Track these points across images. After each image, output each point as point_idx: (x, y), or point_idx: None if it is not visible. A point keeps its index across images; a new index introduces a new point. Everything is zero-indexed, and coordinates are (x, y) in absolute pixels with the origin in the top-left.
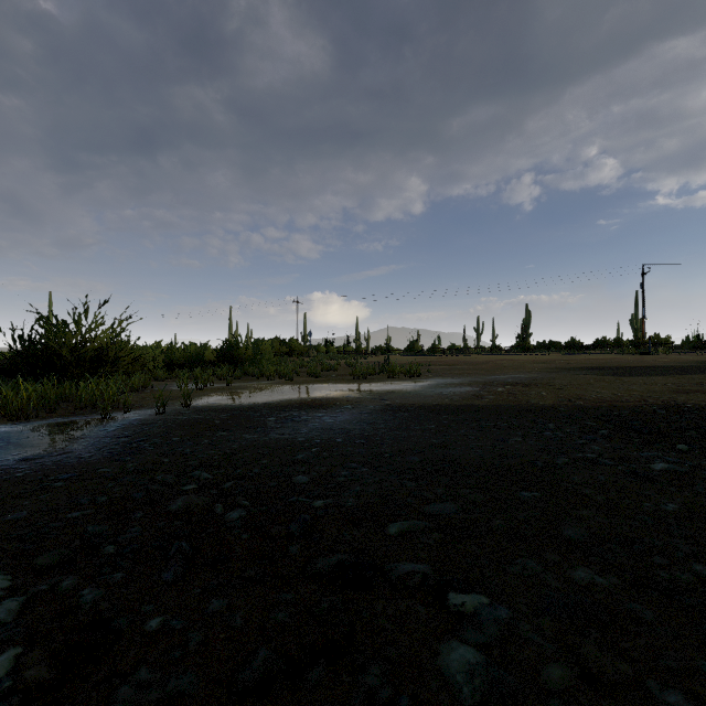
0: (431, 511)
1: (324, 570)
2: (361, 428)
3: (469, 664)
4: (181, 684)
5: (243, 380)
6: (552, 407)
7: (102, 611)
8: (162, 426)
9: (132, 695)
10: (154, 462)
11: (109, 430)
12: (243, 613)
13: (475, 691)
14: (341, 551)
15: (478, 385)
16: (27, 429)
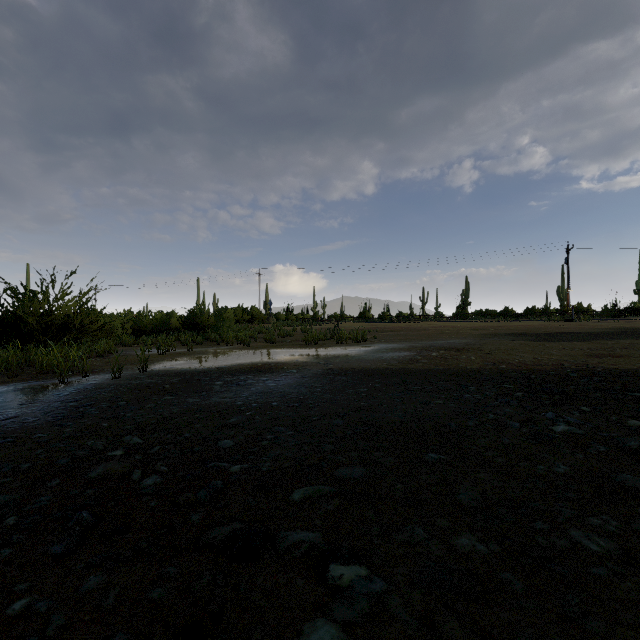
0: (340, 475)
1: (216, 541)
2: (298, 392)
3: None
4: None
5: (204, 345)
6: (477, 371)
7: None
8: (113, 390)
9: None
10: (93, 427)
11: (62, 395)
12: (118, 591)
13: None
14: (239, 519)
15: (415, 350)
16: None
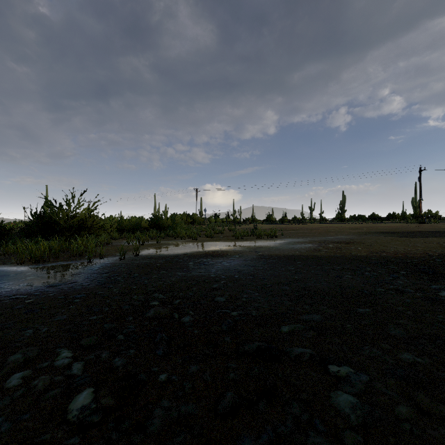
0: (305, 319)
1: (250, 351)
2: (248, 269)
3: (351, 403)
4: (188, 409)
5: (166, 239)
6: (366, 257)
7: (130, 370)
8: (126, 267)
9: (163, 414)
10: (128, 288)
11: (94, 269)
12: (209, 373)
13: (358, 417)
14: (257, 340)
15: (315, 243)
16: (45, 268)
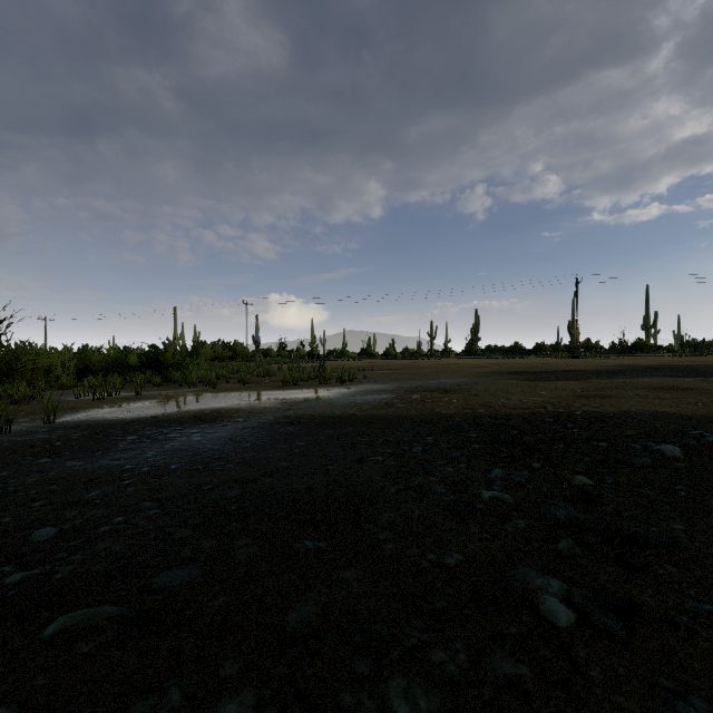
0: (158, 582)
1: None
2: (220, 448)
3: None
4: None
5: (163, 387)
6: (450, 417)
7: None
8: None
9: None
10: None
11: None
12: None
13: None
14: None
15: (399, 392)
16: None
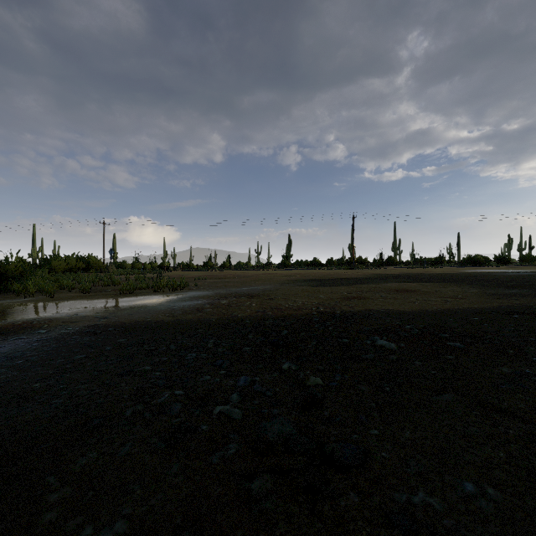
0: None
1: None
2: None
3: None
4: None
5: None
6: (242, 319)
7: None
8: None
9: None
10: None
11: None
12: None
13: None
14: None
15: (214, 298)
16: None
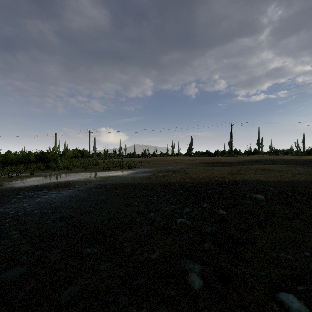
0: (1, 277)
1: None
2: (62, 201)
3: None
4: None
5: (46, 170)
6: (173, 183)
7: None
8: None
9: None
10: None
11: None
12: None
13: None
14: None
15: (154, 172)
16: None
